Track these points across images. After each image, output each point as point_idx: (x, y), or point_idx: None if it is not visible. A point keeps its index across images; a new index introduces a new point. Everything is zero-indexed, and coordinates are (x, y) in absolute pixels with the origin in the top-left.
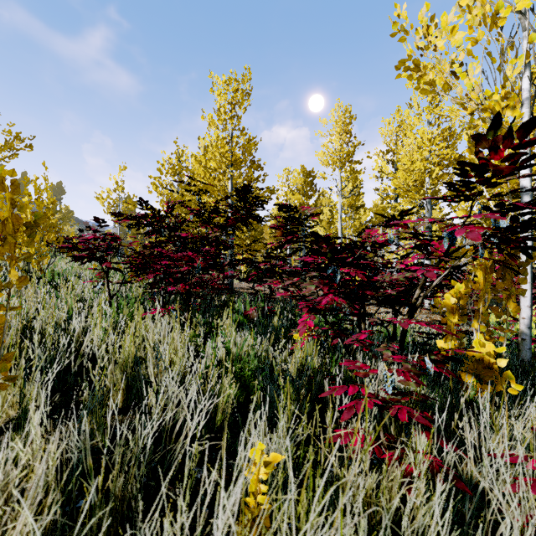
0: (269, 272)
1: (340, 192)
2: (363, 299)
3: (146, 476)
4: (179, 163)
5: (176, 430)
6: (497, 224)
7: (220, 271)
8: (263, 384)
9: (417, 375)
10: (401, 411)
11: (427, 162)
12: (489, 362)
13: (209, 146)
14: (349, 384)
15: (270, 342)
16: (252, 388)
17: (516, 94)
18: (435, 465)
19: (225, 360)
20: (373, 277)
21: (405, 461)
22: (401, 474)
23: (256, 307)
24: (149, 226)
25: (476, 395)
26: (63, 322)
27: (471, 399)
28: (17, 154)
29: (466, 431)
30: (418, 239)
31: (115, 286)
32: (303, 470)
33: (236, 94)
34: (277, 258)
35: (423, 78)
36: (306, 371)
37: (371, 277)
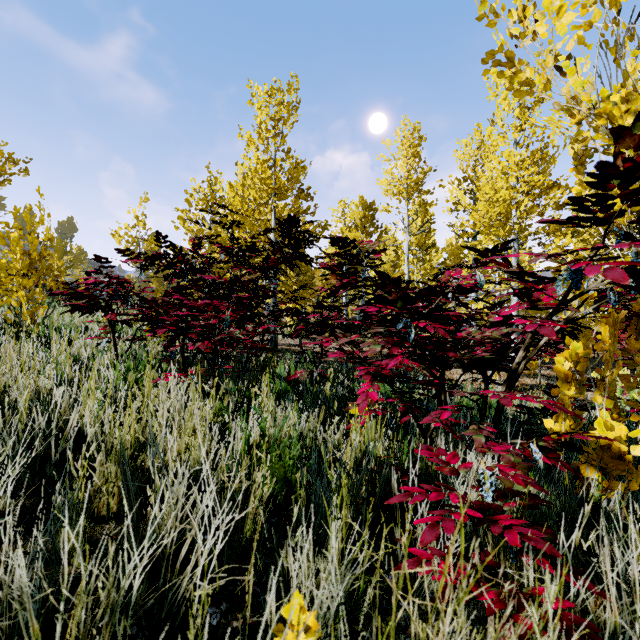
0: (320, 326)
1: (407, 228)
2: (445, 364)
3: (138, 623)
4: (212, 193)
5: (181, 557)
6: (639, 260)
7: (259, 325)
8: (308, 483)
9: (523, 471)
10: (509, 532)
11: (514, 191)
12: (619, 450)
13: (248, 171)
14: (430, 488)
15: (320, 419)
16: (295, 482)
17: (639, 95)
18: (564, 619)
19: (259, 445)
20: (454, 333)
21: (524, 622)
22: (516, 638)
23: (303, 370)
24: (169, 268)
25: (602, 496)
26: (45, 393)
27: (596, 501)
28: (9, 180)
29: (606, 564)
30: (524, 281)
31: (126, 344)
32: (365, 610)
33: (280, 107)
34: (330, 308)
35: (518, 75)
36: (367, 462)
37: (451, 333)
